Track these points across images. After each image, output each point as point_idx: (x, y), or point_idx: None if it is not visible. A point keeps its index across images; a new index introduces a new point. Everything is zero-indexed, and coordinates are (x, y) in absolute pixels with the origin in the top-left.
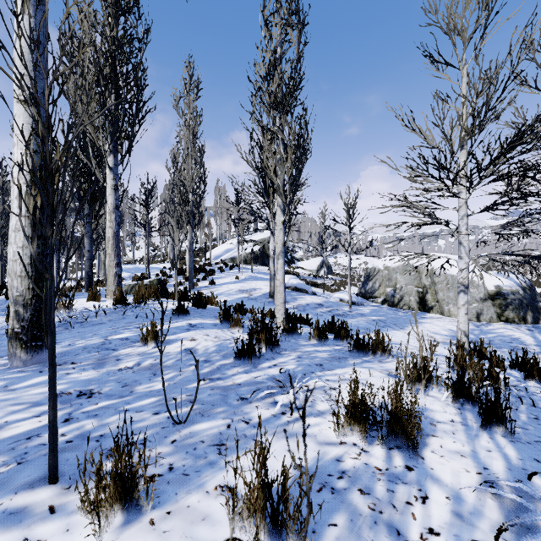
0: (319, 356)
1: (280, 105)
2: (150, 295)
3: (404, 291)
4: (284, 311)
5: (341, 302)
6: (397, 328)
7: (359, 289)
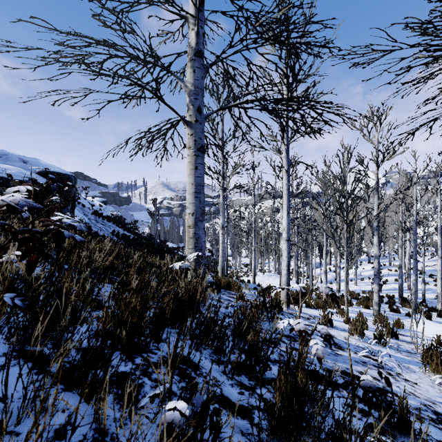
0: None
1: None
2: None
3: None
4: None
5: None
6: None
7: None
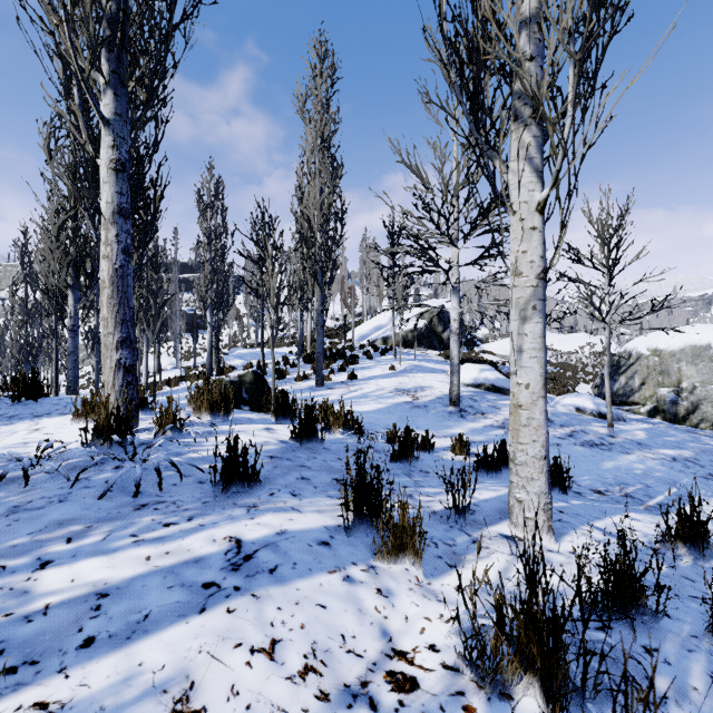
0: None
1: None
2: (212, 408)
3: (700, 394)
4: (544, 483)
5: (578, 413)
6: None
7: (597, 388)
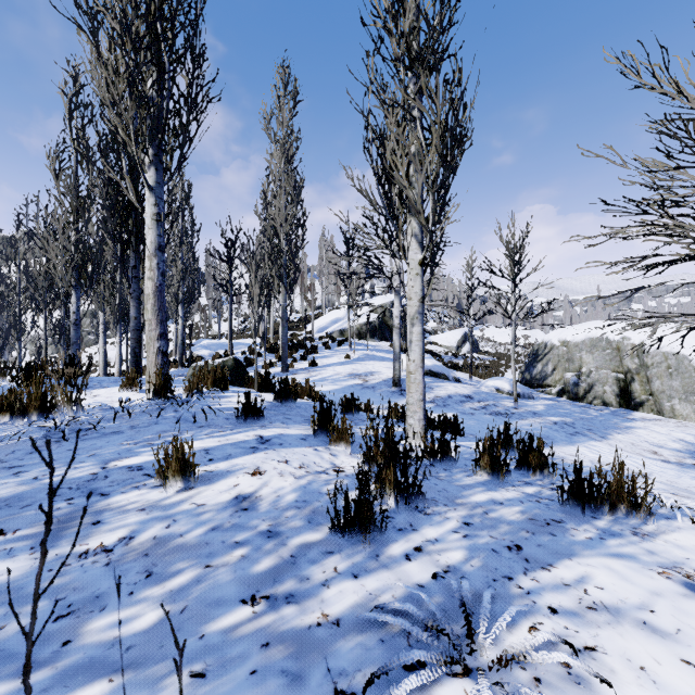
0: (504, 517)
1: (415, 63)
2: (215, 382)
3: (594, 377)
4: (423, 414)
5: (497, 392)
6: (596, 437)
7: (521, 374)
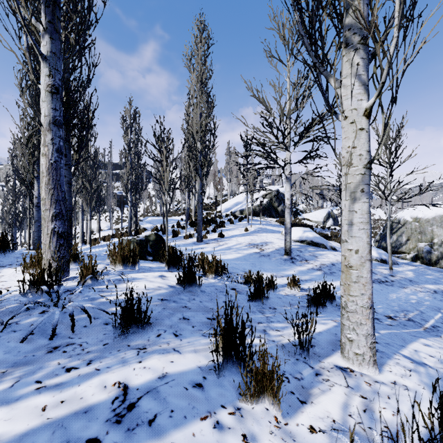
0: None
1: None
2: (124, 261)
3: None
4: (370, 326)
5: None
6: None
7: (377, 242)
